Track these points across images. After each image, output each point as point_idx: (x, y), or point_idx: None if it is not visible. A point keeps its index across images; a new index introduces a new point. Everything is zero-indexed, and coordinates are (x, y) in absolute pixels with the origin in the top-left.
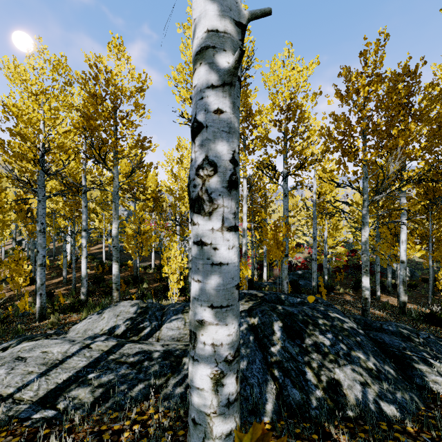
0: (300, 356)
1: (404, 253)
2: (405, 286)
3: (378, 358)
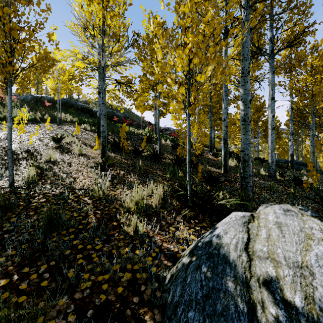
0: None
1: None
2: None
3: None
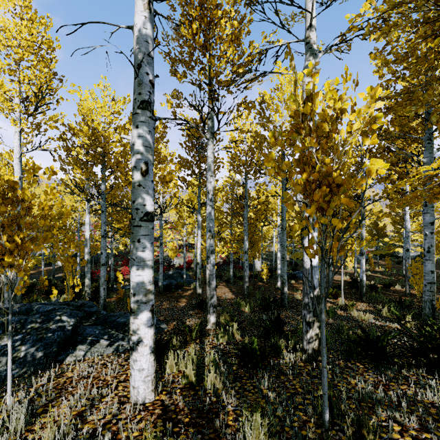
0: None
1: (199, 257)
2: (199, 281)
3: (43, 347)
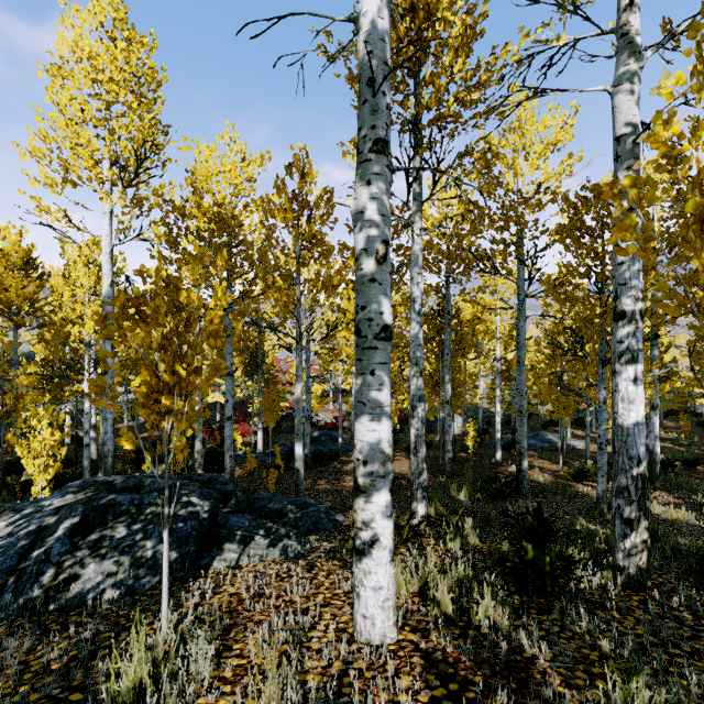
0: (60, 555)
1: None
2: None
3: (176, 544)
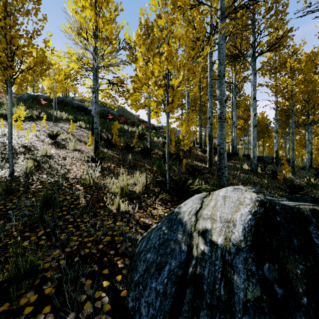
0: None
1: None
2: None
3: None
